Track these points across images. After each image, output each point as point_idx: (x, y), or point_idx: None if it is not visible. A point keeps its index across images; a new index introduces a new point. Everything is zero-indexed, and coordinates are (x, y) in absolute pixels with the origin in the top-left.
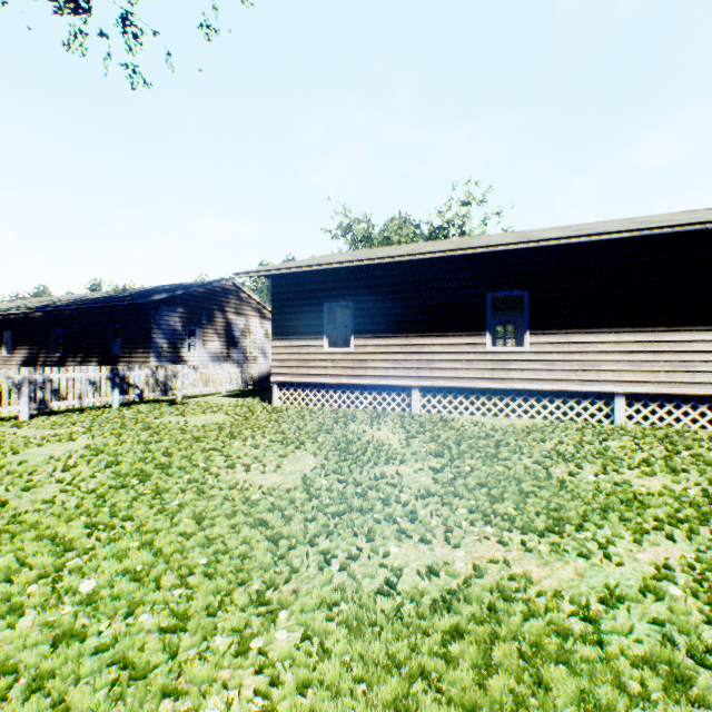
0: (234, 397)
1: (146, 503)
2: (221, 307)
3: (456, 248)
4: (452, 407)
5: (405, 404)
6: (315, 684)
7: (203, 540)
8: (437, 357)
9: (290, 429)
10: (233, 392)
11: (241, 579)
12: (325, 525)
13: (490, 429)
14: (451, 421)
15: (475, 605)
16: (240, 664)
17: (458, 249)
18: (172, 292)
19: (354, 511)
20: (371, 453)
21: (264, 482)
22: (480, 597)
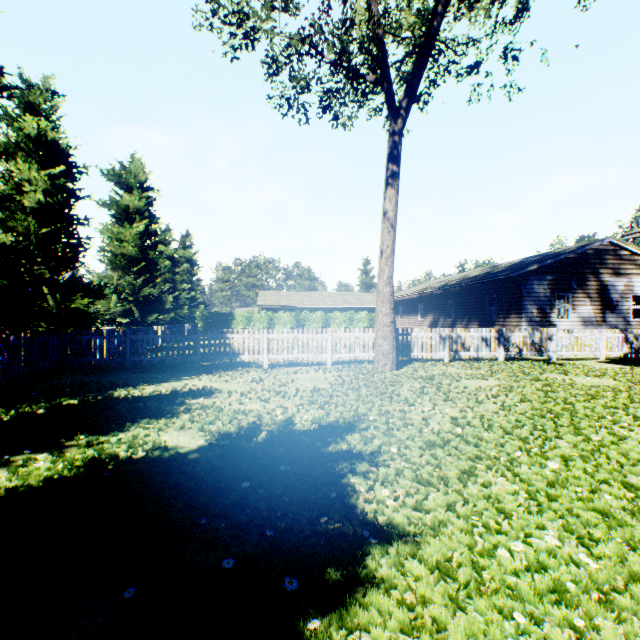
0: (615, 364)
1: (567, 432)
2: (593, 270)
3: None
4: None
5: None
6: None
7: (636, 471)
8: None
9: None
10: (611, 358)
11: None
12: None
13: None
14: None
15: None
16: None
17: None
18: (541, 262)
19: None
20: None
21: None
22: None
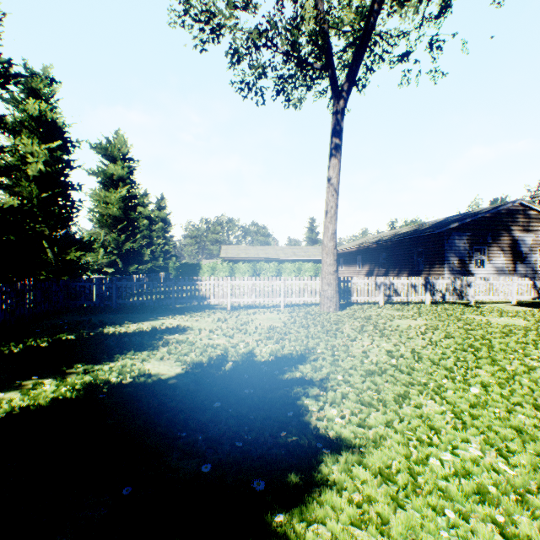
0: (525, 307)
1: (485, 363)
2: (506, 227)
3: None
4: None
5: None
6: None
7: None
8: None
9: None
10: (521, 302)
11: None
12: None
13: None
14: None
15: None
16: None
17: None
18: (461, 220)
19: None
20: None
21: None
22: None
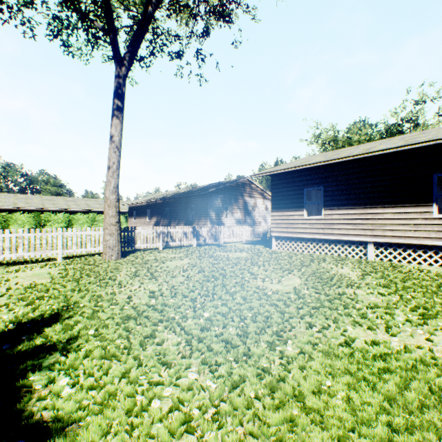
0: (249, 244)
1: (219, 289)
2: (241, 193)
3: (404, 145)
4: (401, 258)
5: (362, 254)
6: (307, 368)
7: (247, 307)
8: (388, 222)
9: (284, 263)
10: (248, 241)
11: (268, 324)
12: (308, 311)
13: (434, 275)
14: (399, 267)
15: (401, 362)
16: (272, 354)
17: (406, 145)
18: (217, 187)
19: (325, 307)
20: (335, 280)
21: (272, 287)
22: (405, 360)
